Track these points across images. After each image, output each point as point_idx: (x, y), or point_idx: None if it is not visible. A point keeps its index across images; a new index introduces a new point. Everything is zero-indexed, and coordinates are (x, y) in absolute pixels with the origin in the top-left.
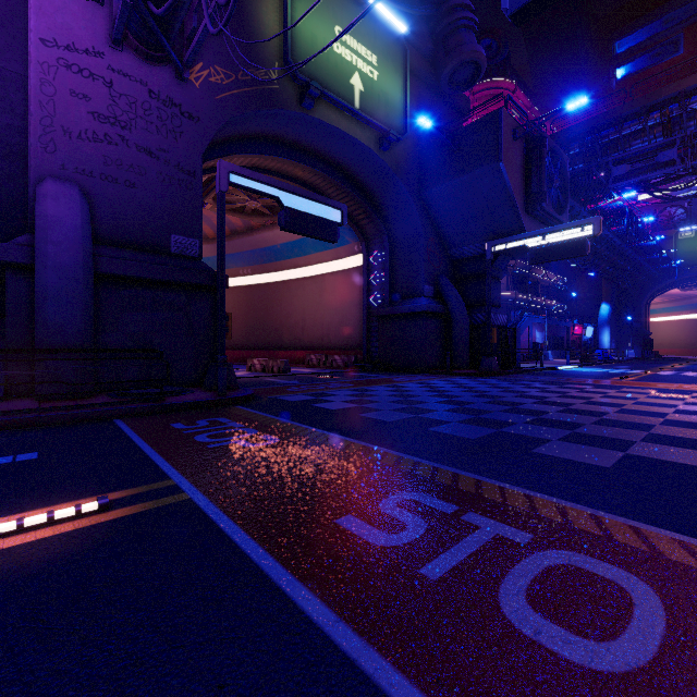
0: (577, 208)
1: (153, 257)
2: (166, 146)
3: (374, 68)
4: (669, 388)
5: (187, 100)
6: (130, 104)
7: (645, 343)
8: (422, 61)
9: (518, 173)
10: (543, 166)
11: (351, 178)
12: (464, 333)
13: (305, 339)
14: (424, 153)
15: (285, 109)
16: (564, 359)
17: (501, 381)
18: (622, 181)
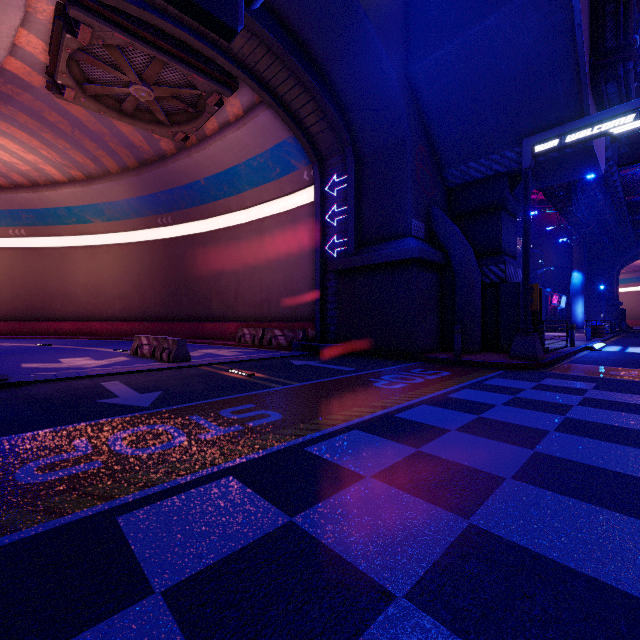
0: None
1: None
2: None
3: None
4: None
5: None
6: None
7: (621, 314)
8: None
9: (586, 11)
10: None
11: (294, 37)
12: (475, 295)
13: (239, 307)
14: (413, 1)
15: None
16: (551, 333)
17: (612, 391)
18: None
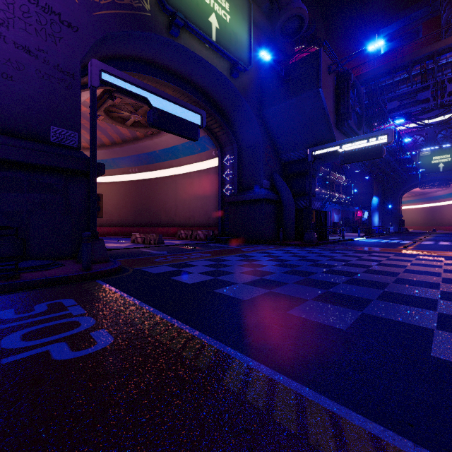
0: (365, 130)
1: (30, 144)
2: (45, 47)
3: (227, 12)
4: (449, 255)
5: (67, 11)
6: (7, 3)
7: (400, 222)
8: (261, 15)
9: (331, 98)
10: (349, 93)
11: (209, 99)
12: (291, 215)
13: (177, 219)
14: (263, 82)
15: (156, 33)
16: (352, 233)
17: (323, 250)
18: (394, 112)
